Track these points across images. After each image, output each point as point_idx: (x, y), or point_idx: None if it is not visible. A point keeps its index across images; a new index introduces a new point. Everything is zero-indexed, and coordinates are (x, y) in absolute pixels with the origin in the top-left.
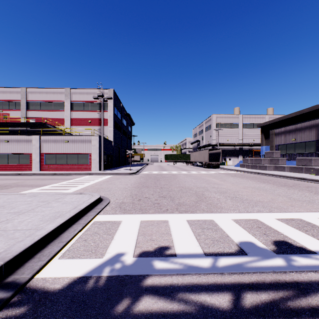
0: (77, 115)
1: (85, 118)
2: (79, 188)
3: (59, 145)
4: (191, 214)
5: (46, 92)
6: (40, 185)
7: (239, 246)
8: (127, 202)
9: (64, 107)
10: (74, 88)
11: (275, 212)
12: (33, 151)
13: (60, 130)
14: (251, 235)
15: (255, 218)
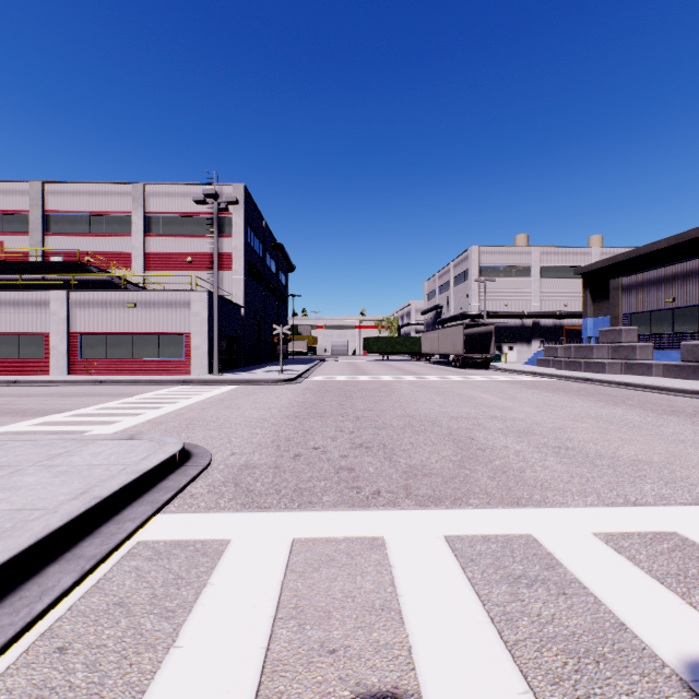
0: (159, 245)
1: (179, 252)
2: (142, 418)
3: (113, 313)
4: (454, 512)
5: (89, 193)
6: (46, 411)
7: None
8: (261, 465)
9: (129, 227)
10: (153, 184)
11: None
12: (53, 327)
13: (120, 280)
14: None
15: (668, 527)
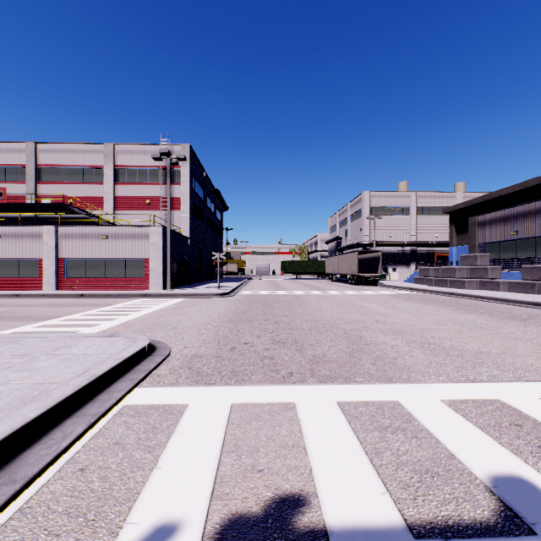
0: (125, 191)
1: (140, 196)
2: (116, 322)
3: (90, 243)
4: (345, 386)
5: (71, 151)
6: (44, 317)
7: (496, 497)
8: (207, 355)
9: (102, 177)
10: (120, 144)
11: (530, 381)
12: (44, 254)
13: (95, 218)
14: (510, 451)
15: (493, 396)
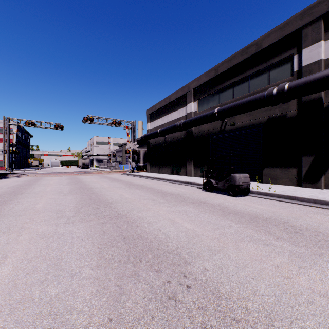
0: None
1: None
2: None
3: None
4: None
5: None
6: None
7: None
8: None
9: None
10: None
11: None
12: None
13: None
14: None
15: None
